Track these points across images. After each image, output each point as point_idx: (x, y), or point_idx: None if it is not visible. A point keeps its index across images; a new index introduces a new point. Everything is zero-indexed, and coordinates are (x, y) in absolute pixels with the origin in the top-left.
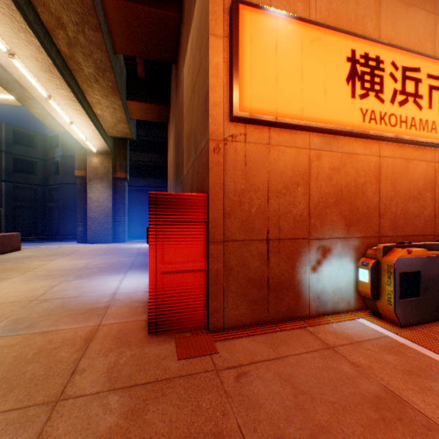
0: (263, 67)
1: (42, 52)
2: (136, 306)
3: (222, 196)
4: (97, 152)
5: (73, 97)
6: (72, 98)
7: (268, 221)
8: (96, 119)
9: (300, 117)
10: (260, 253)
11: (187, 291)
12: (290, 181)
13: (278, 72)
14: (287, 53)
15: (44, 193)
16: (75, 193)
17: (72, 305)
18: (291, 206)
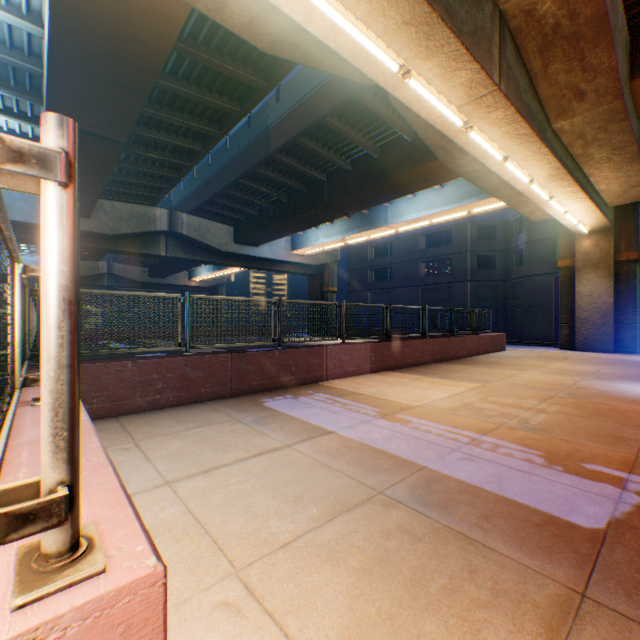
0: None
1: (558, 169)
2: None
3: None
4: (586, 233)
5: (575, 189)
6: (574, 191)
7: None
8: (594, 196)
9: None
10: None
11: None
12: None
13: None
14: None
15: (503, 290)
16: (541, 286)
17: (610, 395)
18: None
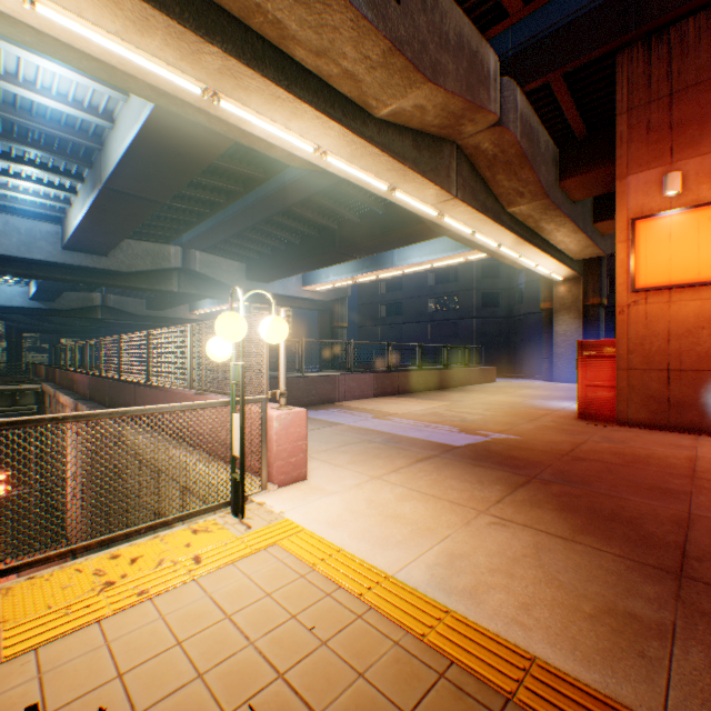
0: (655, 254)
1: (517, 239)
2: (575, 412)
3: (624, 341)
4: (561, 280)
5: (536, 251)
6: (536, 252)
7: (667, 357)
8: (558, 254)
9: (695, 279)
10: (658, 379)
11: (601, 398)
12: (691, 326)
13: (669, 253)
14: (679, 237)
15: (506, 326)
16: (538, 323)
17: (536, 407)
18: (692, 345)
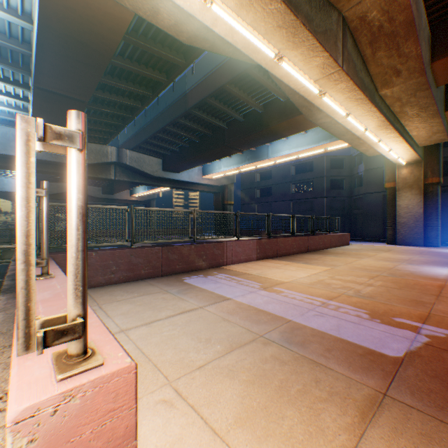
0: None
1: (383, 122)
2: None
3: None
4: (404, 164)
5: (395, 135)
6: (395, 136)
7: None
8: (409, 140)
9: None
10: None
11: None
12: None
13: None
14: None
15: (348, 203)
16: (374, 200)
17: (417, 274)
18: None
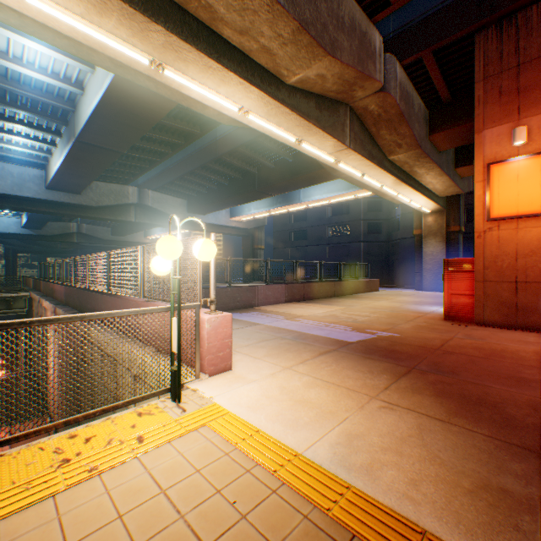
0: (506, 191)
1: (396, 180)
2: (442, 315)
3: (481, 259)
4: (429, 212)
5: (410, 190)
6: (410, 190)
7: (515, 272)
8: (427, 192)
9: (537, 211)
10: (508, 289)
11: (462, 304)
12: (535, 247)
13: (517, 190)
14: (525, 177)
15: (386, 248)
16: (411, 246)
17: (411, 310)
18: (535, 263)
